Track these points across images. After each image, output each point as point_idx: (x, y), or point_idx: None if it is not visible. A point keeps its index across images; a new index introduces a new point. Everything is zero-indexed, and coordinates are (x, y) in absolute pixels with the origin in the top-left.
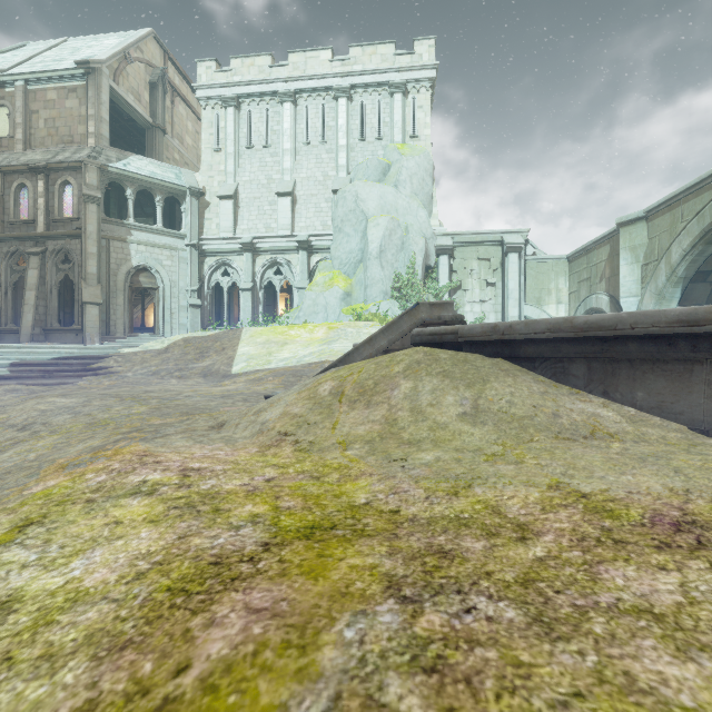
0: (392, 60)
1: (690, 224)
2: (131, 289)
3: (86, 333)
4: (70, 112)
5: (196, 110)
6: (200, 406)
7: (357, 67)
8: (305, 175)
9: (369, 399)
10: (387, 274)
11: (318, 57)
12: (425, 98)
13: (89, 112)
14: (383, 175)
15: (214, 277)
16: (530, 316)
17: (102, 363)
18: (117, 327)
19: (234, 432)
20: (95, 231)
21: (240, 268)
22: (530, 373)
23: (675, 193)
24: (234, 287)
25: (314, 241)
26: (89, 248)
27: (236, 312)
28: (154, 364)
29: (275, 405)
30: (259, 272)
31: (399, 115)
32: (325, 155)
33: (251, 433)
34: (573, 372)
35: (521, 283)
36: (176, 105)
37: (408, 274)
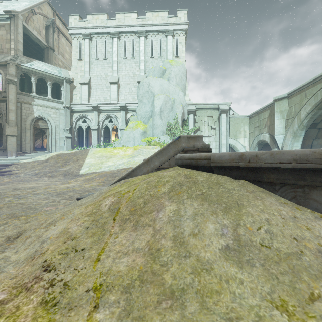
0: (166, 19)
1: (310, 99)
2: (34, 129)
3: (8, 151)
4: (1, 37)
5: (71, 41)
6: (32, 205)
7: (149, 22)
8: (124, 73)
9: (138, 220)
10: (164, 122)
11: (130, 16)
12: (182, 38)
13: (11, 37)
14: (162, 74)
15: (78, 123)
16: (231, 143)
17: (8, 168)
18: (26, 148)
19: (17, 249)
20: (13, 98)
21: (91, 119)
22: (271, 194)
23: (303, 84)
24: (89, 128)
25: (128, 106)
26: (10, 107)
27: (90, 140)
28: (37, 168)
29: (64, 218)
30: (101, 121)
31: (170, 46)
32: (134, 64)
33: (26, 255)
34: (314, 197)
35: (227, 128)
36: (60, 38)
37: (174, 123)
